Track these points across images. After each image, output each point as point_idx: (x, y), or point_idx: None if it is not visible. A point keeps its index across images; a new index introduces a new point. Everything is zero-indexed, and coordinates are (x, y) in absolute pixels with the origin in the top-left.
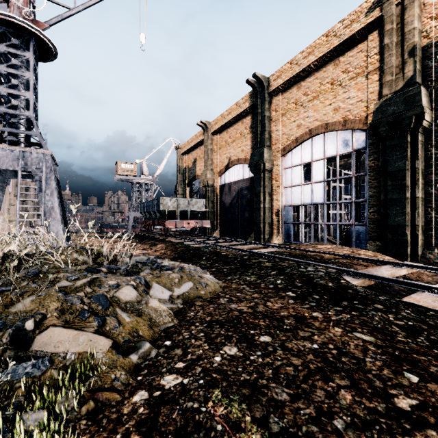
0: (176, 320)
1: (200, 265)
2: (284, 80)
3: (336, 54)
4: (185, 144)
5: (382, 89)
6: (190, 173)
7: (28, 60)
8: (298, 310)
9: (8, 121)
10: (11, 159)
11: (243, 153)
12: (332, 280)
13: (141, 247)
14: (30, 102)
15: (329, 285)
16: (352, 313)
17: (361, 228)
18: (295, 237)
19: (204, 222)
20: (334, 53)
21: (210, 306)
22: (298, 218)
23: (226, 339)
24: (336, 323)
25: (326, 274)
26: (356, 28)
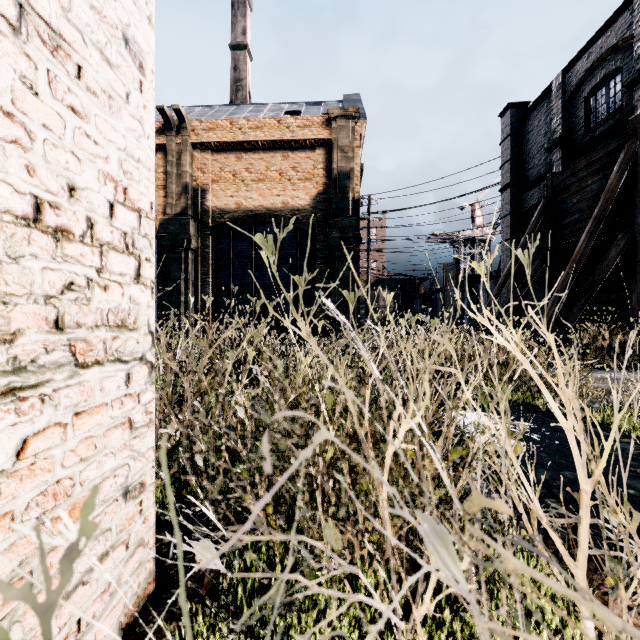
0: None
1: None
2: None
3: None
4: None
5: (167, 208)
6: None
7: None
8: None
9: None
10: None
11: None
12: None
13: None
14: None
15: None
16: None
17: None
18: None
19: None
20: None
21: None
22: None
23: None
24: None
25: None
26: None
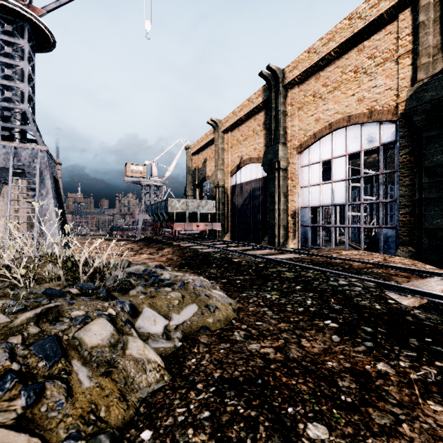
0: (168, 376)
1: (209, 274)
2: (301, 71)
3: (360, 38)
4: (195, 143)
5: (417, 73)
6: (200, 174)
7: (23, 49)
8: (352, 357)
9: (0, 114)
10: (2, 155)
11: (256, 152)
12: (377, 299)
13: (147, 251)
14: (25, 94)
15: (377, 308)
16: (436, 363)
17: (390, 232)
18: (313, 241)
19: (215, 224)
20: (358, 37)
21: (220, 347)
22: (316, 221)
23: (248, 428)
24: (423, 389)
25: (365, 289)
26: (384, 7)
